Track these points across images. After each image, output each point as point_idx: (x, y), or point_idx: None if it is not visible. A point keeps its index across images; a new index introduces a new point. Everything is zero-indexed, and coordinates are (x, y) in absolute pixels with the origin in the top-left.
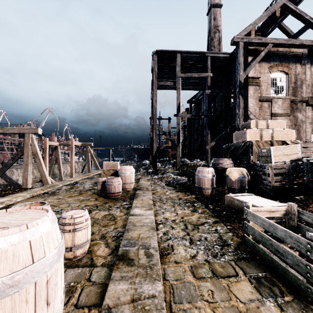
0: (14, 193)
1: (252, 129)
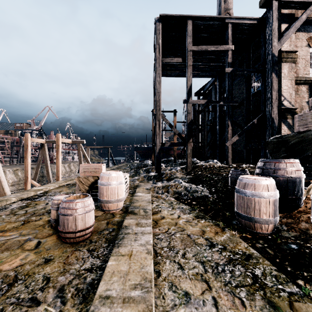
0: None
1: None
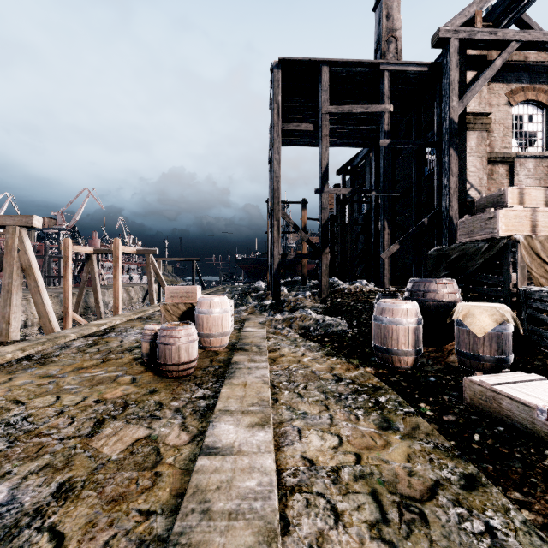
0: None
1: (511, 208)
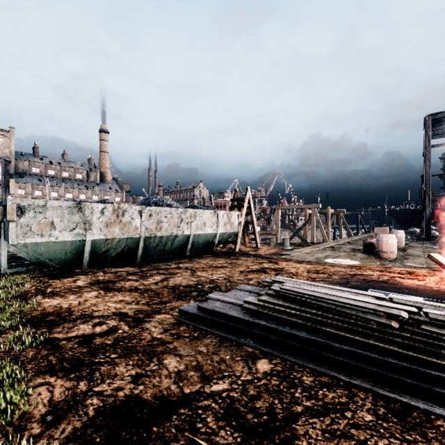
0: (319, 243)
1: None
